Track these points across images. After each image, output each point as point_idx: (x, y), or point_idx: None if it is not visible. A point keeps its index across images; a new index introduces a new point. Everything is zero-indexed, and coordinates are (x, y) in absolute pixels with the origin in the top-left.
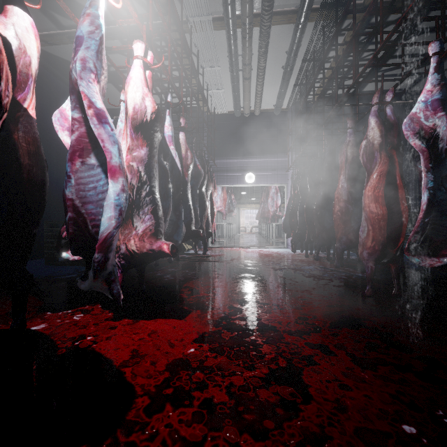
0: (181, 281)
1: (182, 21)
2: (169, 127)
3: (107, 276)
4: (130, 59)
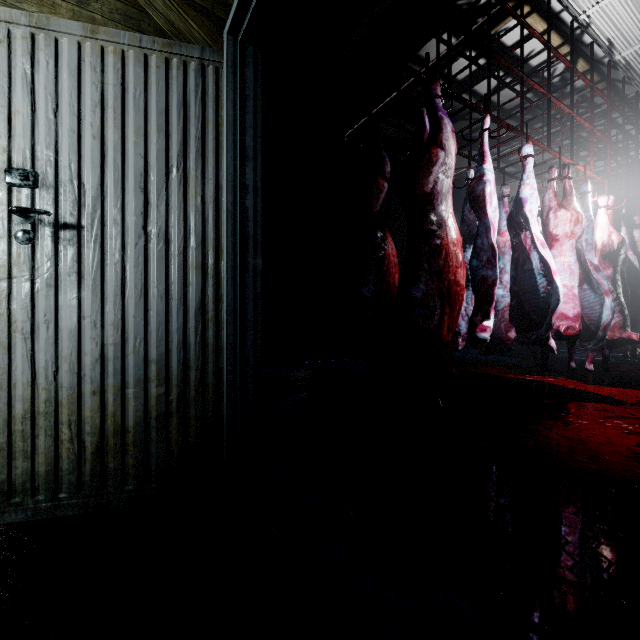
0: (636, 377)
1: (637, 118)
2: (624, 237)
3: (598, 346)
4: (555, 149)
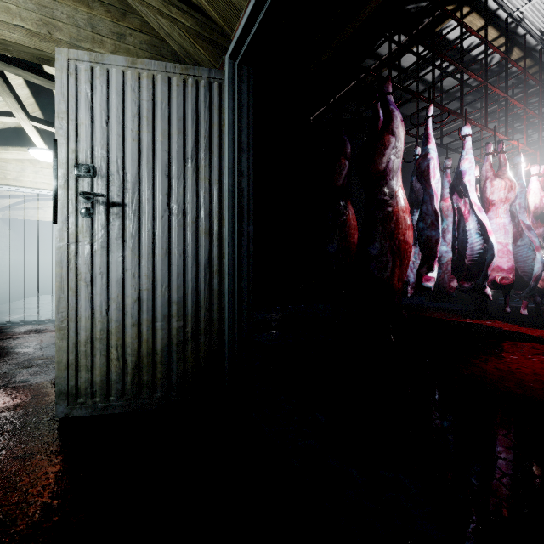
0: None
1: None
2: None
3: (529, 294)
4: (494, 124)
